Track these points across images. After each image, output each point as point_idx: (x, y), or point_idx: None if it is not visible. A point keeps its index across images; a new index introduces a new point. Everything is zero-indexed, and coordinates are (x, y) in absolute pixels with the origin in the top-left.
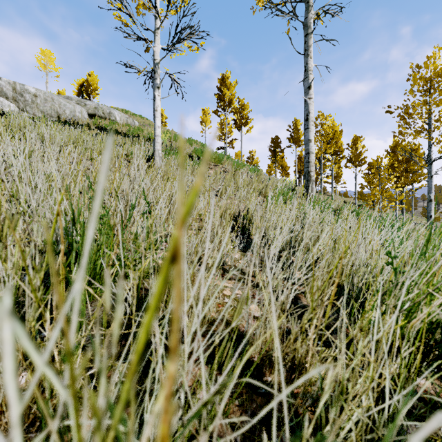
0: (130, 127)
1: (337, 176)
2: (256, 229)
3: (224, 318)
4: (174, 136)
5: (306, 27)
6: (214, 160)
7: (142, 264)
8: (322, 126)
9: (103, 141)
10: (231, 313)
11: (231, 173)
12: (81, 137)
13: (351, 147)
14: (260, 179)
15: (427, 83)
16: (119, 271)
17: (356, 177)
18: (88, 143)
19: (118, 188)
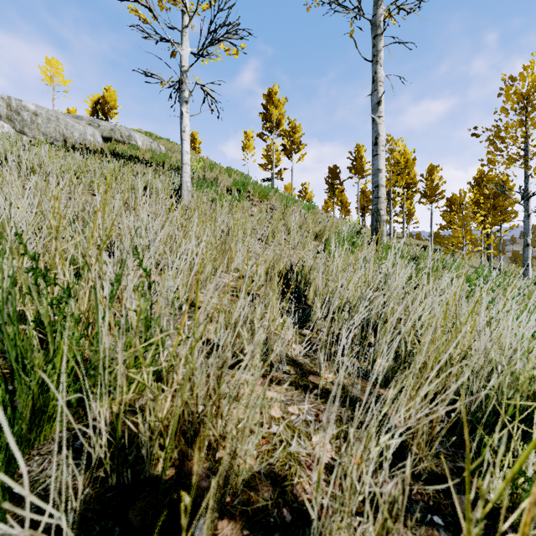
0: (154, 153)
1: (408, 214)
2: (315, 292)
3: (270, 471)
4: (209, 165)
5: (375, 26)
6: (258, 195)
7: (117, 396)
8: (392, 152)
9: (115, 170)
10: (281, 457)
11: (280, 211)
12: (87, 165)
13: (425, 178)
14: (316, 218)
15: (523, 99)
16: (11, 481)
17: (431, 215)
18: (97, 174)
19: (103, 244)
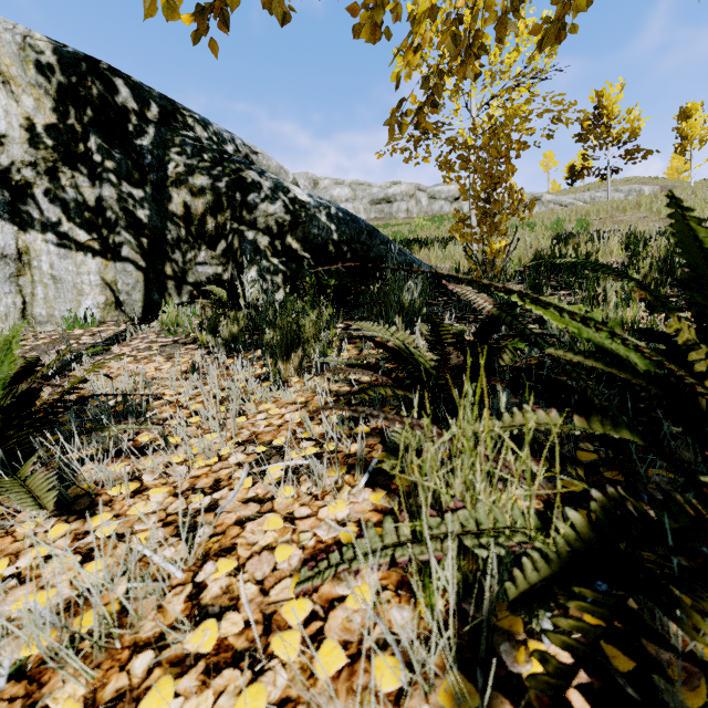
0: None
1: None
2: None
3: None
4: None
5: None
6: None
7: None
8: None
9: None
10: None
11: None
12: None
13: None
14: None
15: None
16: None
17: None
18: None
19: None
